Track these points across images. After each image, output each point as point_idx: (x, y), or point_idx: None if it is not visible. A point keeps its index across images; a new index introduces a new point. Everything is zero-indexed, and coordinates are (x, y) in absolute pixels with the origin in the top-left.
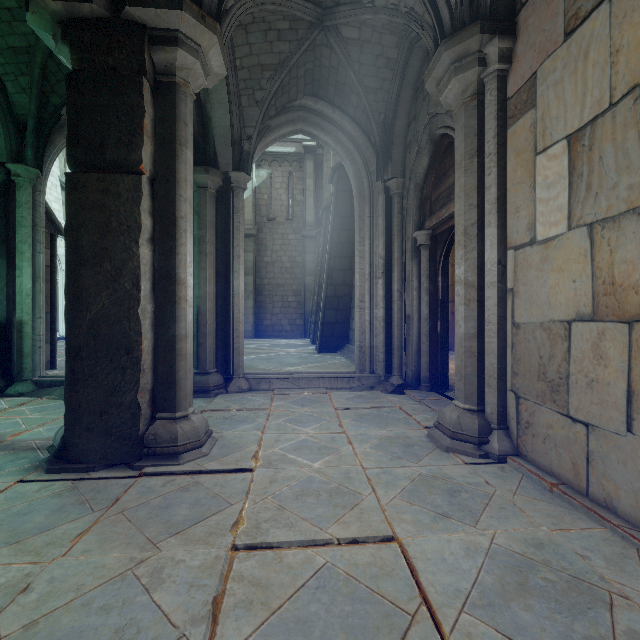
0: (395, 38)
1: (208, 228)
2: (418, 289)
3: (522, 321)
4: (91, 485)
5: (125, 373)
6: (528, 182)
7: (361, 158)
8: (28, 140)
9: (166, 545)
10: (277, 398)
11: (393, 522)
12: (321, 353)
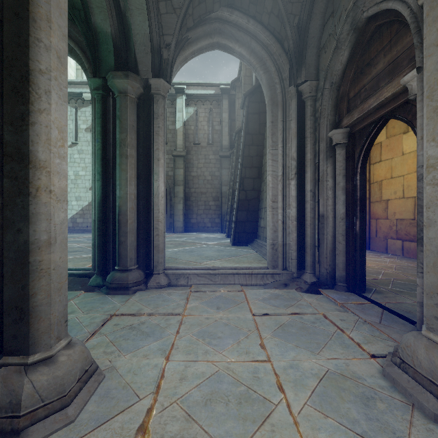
0: None
1: (128, 132)
2: (333, 188)
3: None
4: None
5: None
6: None
7: (274, 65)
8: None
9: None
10: (193, 297)
11: None
12: (234, 246)
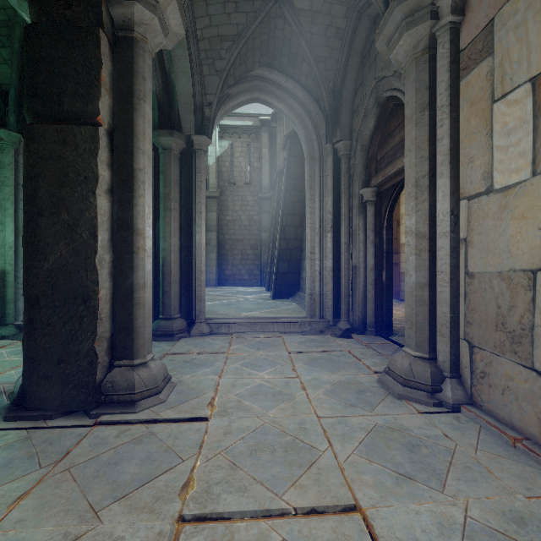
0: (344, 8)
1: (172, 186)
2: (364, 242)
3: (477, 270)
4: (45, 435)
5: (82, 322)
6: (484, 131)
7: (312, 123)
8: (10, 107)
9: (108, 514)
10: (235, 341)
11: (353, 485)
12: (275, 299)
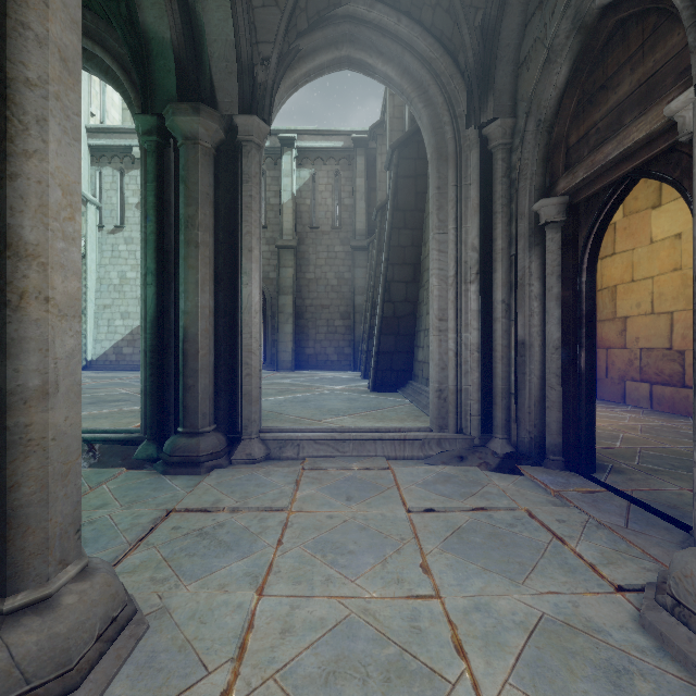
0: None
1: (200, 203)
2: (541, 297)
3: None
4: None
5: None
6: None
7: (442, 94)
8: None
9: None
10: (307, 478)
11: None
12: (375, 392)
